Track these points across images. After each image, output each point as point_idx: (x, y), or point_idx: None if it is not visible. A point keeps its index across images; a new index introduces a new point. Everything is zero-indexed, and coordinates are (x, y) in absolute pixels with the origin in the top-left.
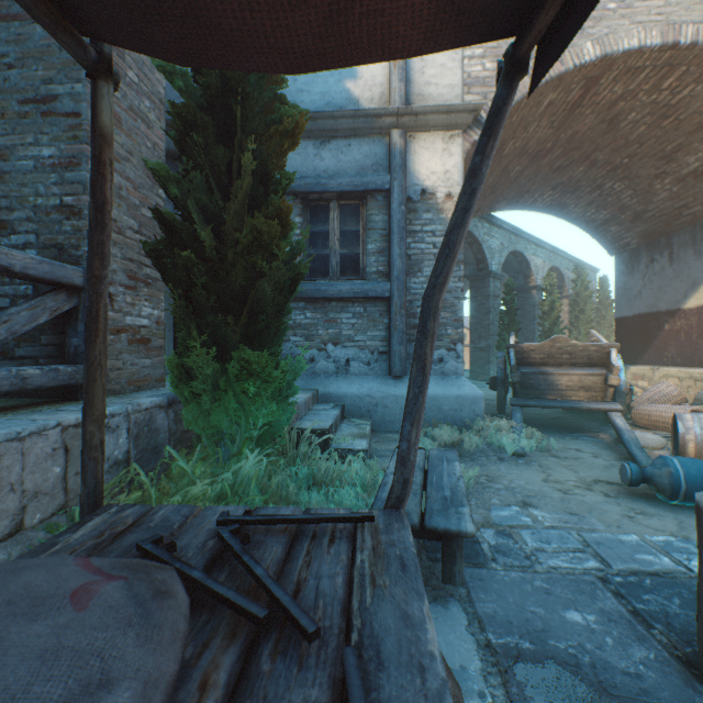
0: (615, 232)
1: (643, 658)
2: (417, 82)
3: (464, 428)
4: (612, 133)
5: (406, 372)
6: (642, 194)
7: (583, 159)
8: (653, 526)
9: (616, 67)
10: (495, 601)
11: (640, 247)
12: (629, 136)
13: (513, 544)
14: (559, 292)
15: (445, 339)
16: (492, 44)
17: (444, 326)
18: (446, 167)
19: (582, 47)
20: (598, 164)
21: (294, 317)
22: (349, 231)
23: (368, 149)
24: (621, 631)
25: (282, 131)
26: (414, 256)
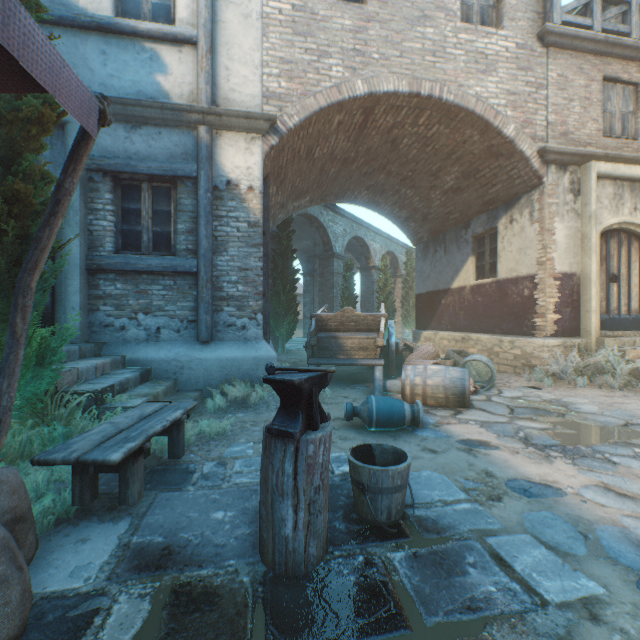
0: (414, 227)
1: (240, 534)
2: (224, 88)
3: (256, 384)
4: (396, 152)
5: (214, 338)
6: (425, 201)
7: (382, 169)
8: (342, 447)
9: (383, 103)
10: (165, 513)
11: (430, 240)
12: (408, 156)
13: (222, 470)
14: (395, 272)
15: (248, 310)
16: (287, 67)
17: (247, 299)
18: (249, 164)
19: (355, 84)
20: (393, 174)
21: (105, 288)
22: (162, 211)
23: (178, 139)
24: (244, 519)
25: (25, 118)
26: (221, 237)
